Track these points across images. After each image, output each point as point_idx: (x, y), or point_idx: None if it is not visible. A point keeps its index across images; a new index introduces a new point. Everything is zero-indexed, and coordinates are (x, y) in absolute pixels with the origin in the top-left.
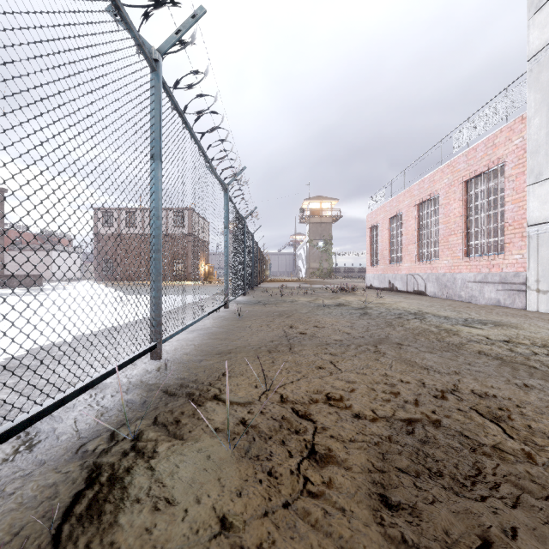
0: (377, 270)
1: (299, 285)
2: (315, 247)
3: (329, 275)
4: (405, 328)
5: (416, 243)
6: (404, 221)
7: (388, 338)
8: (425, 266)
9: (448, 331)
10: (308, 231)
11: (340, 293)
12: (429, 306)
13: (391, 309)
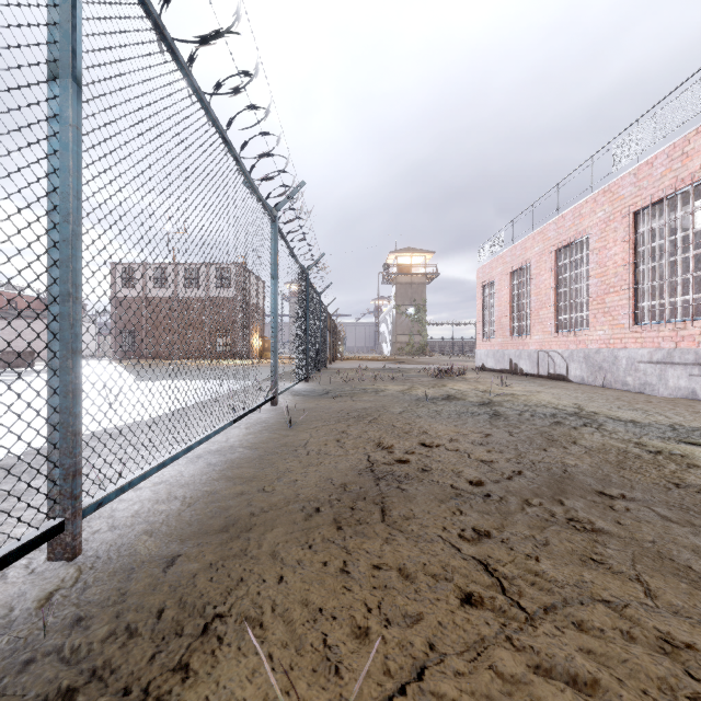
0: (491, 345)
1: (385, 365)
2: (403, 315)
3: (423, 352)
4: (584, 448)
5: (552, 306)
6: (533, 276)
7: (571, 477)
8: (566, 339)
9: (670, 457)
10: (394, 293)
11: (443, 378)
12: (588, 400)
13: (533, 405)
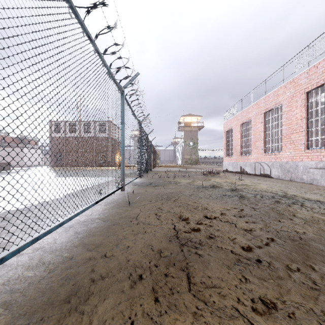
0: (231, 159)
1: (179, 169)
2: (187, 145)
3: (196, 163)
4: (302, 219)
5: (262, 140)
6: (252, 125)
7: (307, 243)
8: (269, 156)
9: None
10: (183, 135)
11: (208, 176)
12: (287, 188)
13: (259, 191)
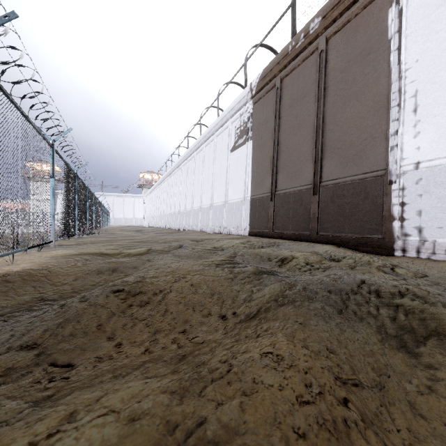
0: None
1: None
2: None
3: None
4: None
5: None
6: None
7: None
8: None
9: None
10: None
11: None
12: None
13: None
